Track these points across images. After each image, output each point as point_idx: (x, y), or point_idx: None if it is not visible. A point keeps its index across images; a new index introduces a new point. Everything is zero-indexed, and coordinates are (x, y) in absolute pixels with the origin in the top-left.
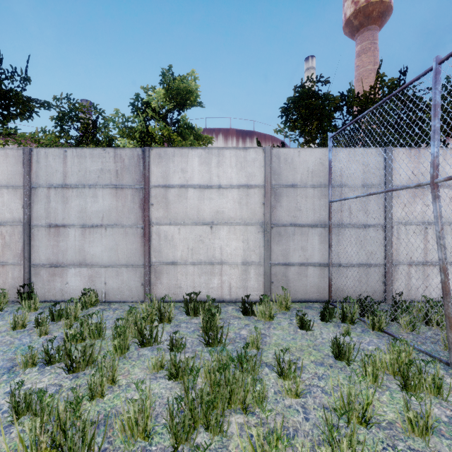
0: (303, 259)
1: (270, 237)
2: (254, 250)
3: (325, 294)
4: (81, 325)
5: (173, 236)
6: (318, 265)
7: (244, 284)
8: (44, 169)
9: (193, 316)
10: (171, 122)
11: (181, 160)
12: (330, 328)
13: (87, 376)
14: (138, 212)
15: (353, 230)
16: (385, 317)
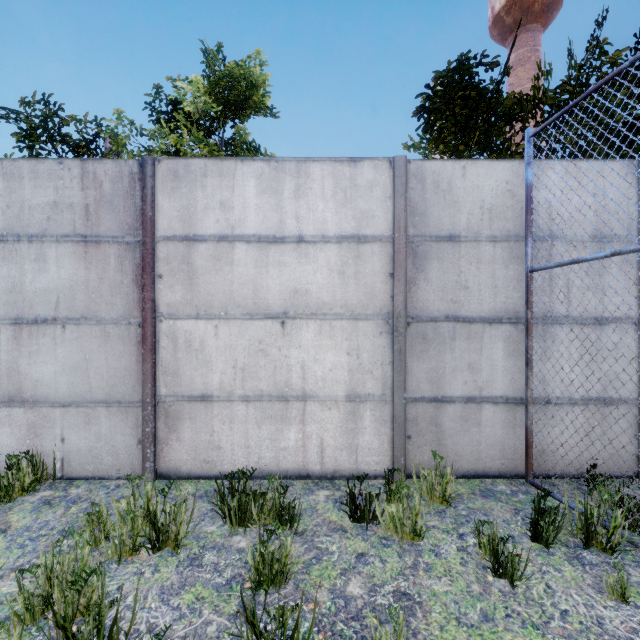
0: (472, 389)
1: (405, 344)
2: (372, 370)
3: (518, 460)
4: None
5: (203, 343)
6: (502, 401)
7: (351, 440)
8: None
9: (238, 526)
10: (222, 141)
11: (219, 184)
12: (563, 567)
13: None
14: (130, 293)
15: (574, 329)
16: None
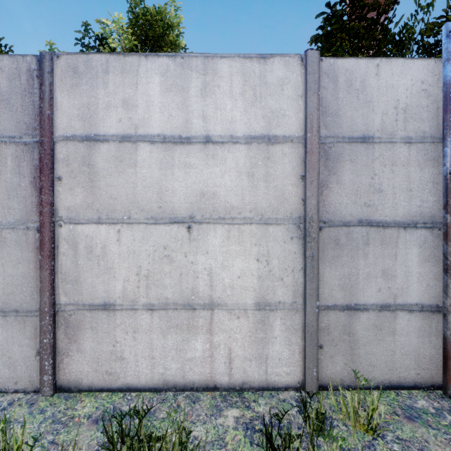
0: (386, 296)
1: (318, 250)
2: (282, 277)
3: (434, 370)
4: None
5: (105, 248)
6: (417, 308)
7: (261, 350)
8: None
9: None
10: None
11: (122, 81)
12: None
13: None
14: (28, 196)
15: None
16: None
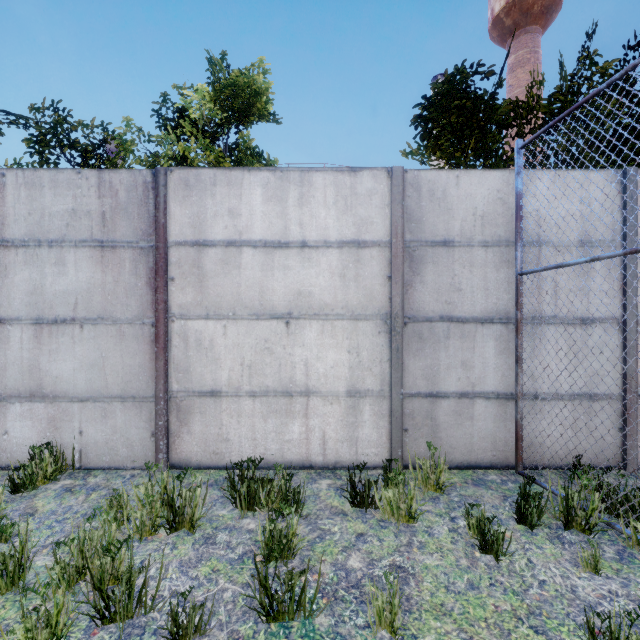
0: (465, 385)
1: (403, 343)
2: (371, 367)
3: (509, 452)
4: None
5: (213, 341)
6: (494, 396)
7: (352, 433)
8: None
9: (247, 510)
10: (226, 147)
11: (228, 193)
12: (545, 545)
13: None
14: (144, 295)
15: (562, 329)
16: None
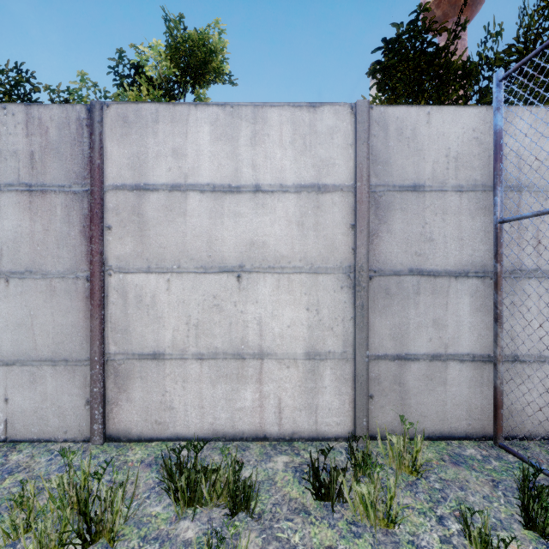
0: (437, 346)
1: (368, 299)
2: (332, 327)
3: (485, 421)
4: None
5: (155, 298)
6: (469, 358)
7: (311, 400)
8: None
9: (187, 506)
10: None
11: (171, 130)
12: None
13: None
14: (77, 245)
15: (544, 284)
16: None
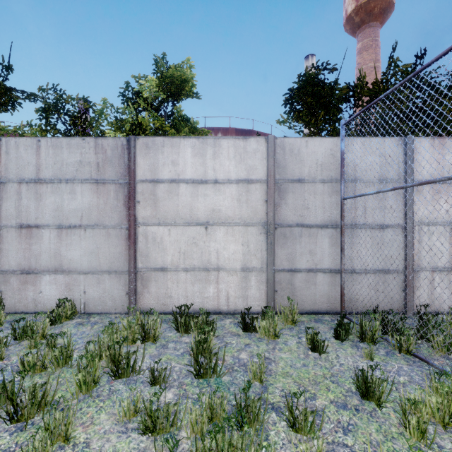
0: (311, 264)
1: (274, 239)
2: (255, 254)
3: (337, 304)
4: (48, 346)
5: (162, 239)
6: (328, 271)
7: (244, 293)
8: (14, 161)
9: (184, 333)
10: (165, 114)
11: (171, 151)
12: (348, 349)
13: (35, 427)
14: (122, 211)
15: (368, 231)
16: (414, 337)
